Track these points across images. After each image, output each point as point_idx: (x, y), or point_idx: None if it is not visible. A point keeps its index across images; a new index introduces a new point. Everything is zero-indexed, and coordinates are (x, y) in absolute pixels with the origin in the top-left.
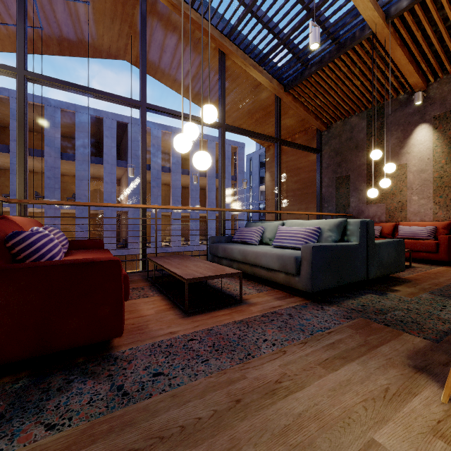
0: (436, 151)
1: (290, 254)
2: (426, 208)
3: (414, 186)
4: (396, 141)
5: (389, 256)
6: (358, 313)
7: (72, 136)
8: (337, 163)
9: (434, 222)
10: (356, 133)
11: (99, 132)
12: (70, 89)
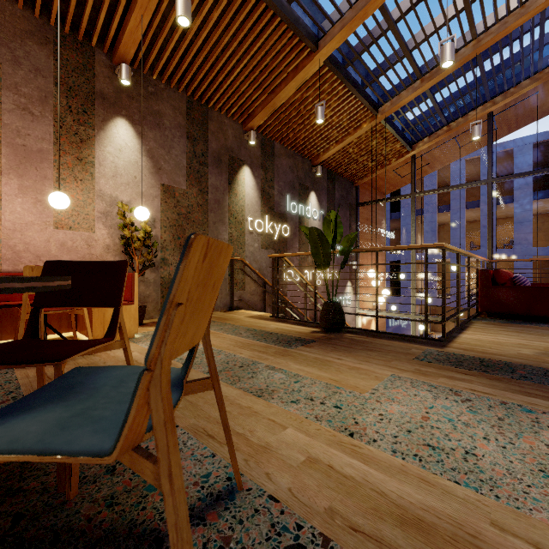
0: None
1: None
2: None
3: None
4: None
5: None
6: None
7: (508, 172)
8: None
9: None
10: None
11: (545, 156)
12: (522, 177)
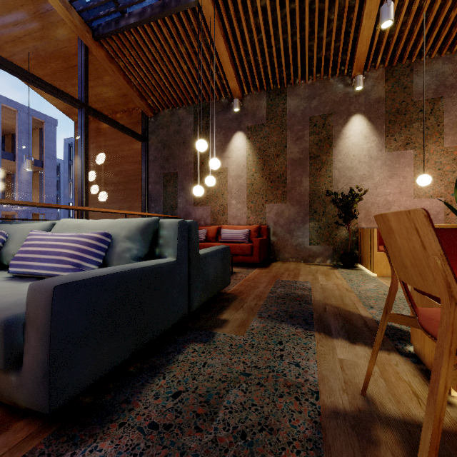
0: (249, 160)
1: (0, 310)
2: (242, 212)
3: (233, 190)
4: (219, 144)
5: (216, 271)
6: (161, 448)
7: None
8: (165, 158)
9: (248, 225)
10: (184, 127)
11: None
12: None
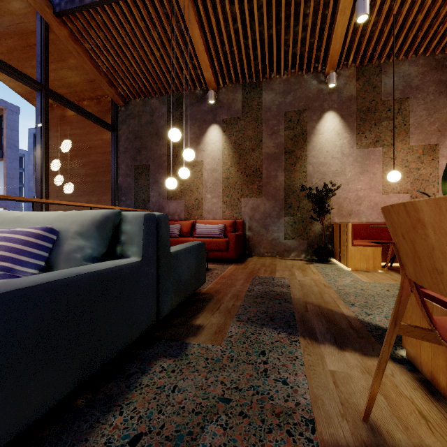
0: (224, 153)
1: None
2: (217, 206)
3: (208, 184)
4: (194, 136)
5: (189, 269)
6: None
7: None
8: (136, 149)
9: (224, 220)
10: (157, 118)
11: None
12: None
